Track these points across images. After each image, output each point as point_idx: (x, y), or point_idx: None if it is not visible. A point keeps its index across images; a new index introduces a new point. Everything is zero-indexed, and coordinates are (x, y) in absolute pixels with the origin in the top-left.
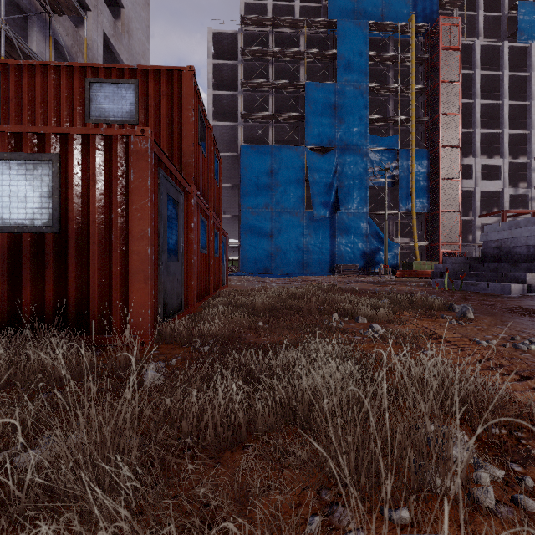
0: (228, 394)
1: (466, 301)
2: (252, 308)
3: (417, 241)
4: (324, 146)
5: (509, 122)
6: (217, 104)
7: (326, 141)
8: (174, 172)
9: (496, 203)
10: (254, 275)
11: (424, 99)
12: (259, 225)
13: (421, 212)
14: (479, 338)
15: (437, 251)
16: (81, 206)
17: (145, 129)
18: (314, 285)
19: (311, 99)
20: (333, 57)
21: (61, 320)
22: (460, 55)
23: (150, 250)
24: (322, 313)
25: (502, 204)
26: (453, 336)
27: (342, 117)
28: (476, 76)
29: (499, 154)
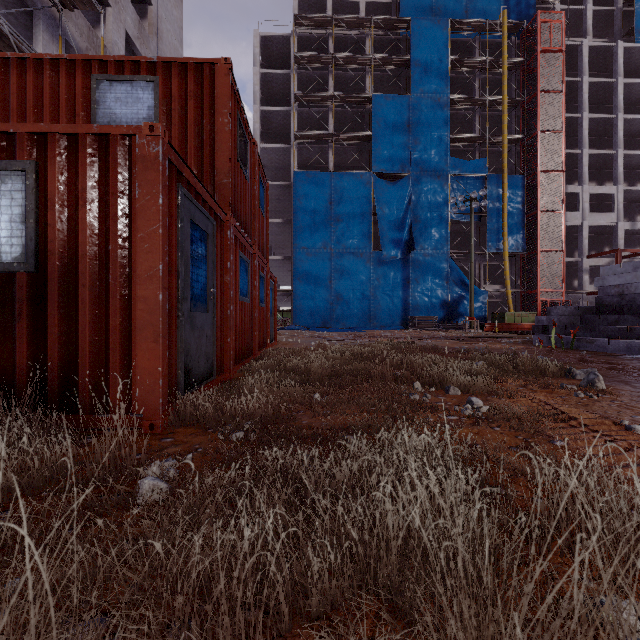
0: (260, 540)
1: (584, 364)
2: (306, 374)
3: (510, 287)
4: (395, 172)
5: (624, 141)
6: (266, 123)
7: (398, 166)
8: (201, 192)
9: (608, 241)
10: (310, 329)
11: (518, 113)
12: (316, 268)
13: (515, 252)
14: (625, 419)
15: (535, 299)
16: (67, 235)
17: (155, 126)
18: (385, 342)
19: (379, 114)
20: (407, 63)
21: (34, 395)
22: (563, 58)
23: (161, 295)
24: (399, 380)
25: (616, 242)
26: (588, 416)
27: (417, 136)
28: (584, 84)
29: (611, 180)
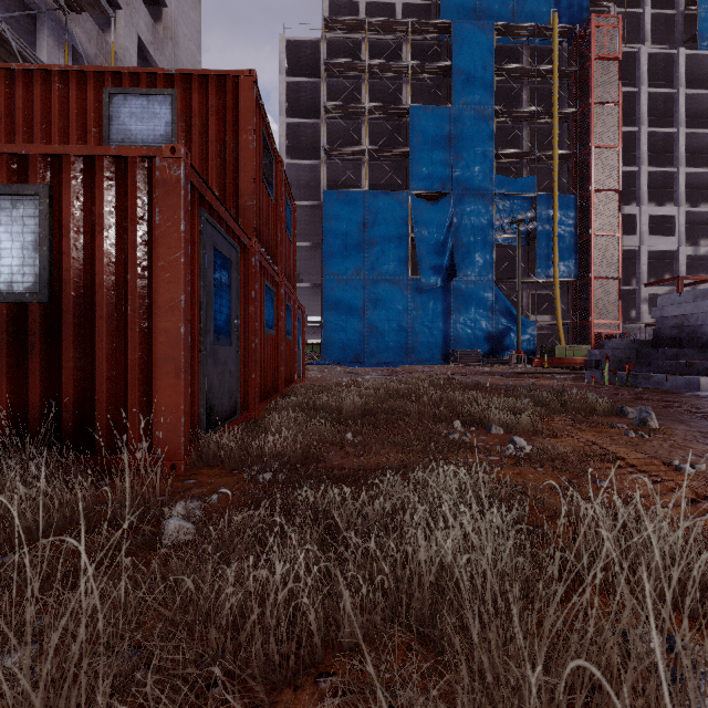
0: (292, 575)
1: (639, 401)
2: (337, 412)
3: (561, 318)
4: (435, 191)
5: (686, 157)
6: (292, 137)
7: (438, 185)
8: (224, 217)
9: (669, 267)
10: (341, 364)
11: (570, 126)
12: (348, 297)
13: (567, 280)
14: (676, 459)
15: (588, 331)
16: (82, 263)
17: (177, 148)
18: (424, 378)
19: (417, 127)
20: (448, 71)
21: (49, 433)
22: (619, 67)
23: (184, 328)
24: (437, 419)
25: (677, 268)
26: (637, 456)
27: (459, 152)
28: (642, 95)
29: (672, 200)
